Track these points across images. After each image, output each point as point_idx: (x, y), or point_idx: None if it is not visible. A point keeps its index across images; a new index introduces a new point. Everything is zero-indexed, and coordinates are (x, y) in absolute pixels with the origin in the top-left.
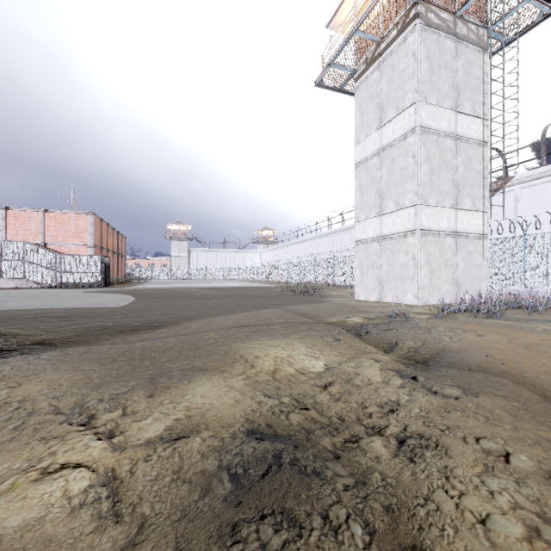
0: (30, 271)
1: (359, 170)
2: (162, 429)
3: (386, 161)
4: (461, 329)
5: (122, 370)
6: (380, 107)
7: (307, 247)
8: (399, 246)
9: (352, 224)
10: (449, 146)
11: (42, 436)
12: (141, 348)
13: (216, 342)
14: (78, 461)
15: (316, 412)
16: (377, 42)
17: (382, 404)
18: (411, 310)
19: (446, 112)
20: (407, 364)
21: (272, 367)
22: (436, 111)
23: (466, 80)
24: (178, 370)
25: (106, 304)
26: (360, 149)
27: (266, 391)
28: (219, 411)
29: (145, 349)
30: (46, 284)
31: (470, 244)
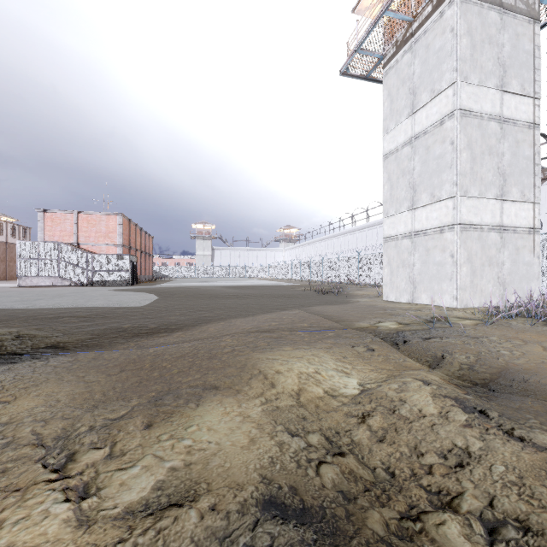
0: (65, 270)
1: (388, 161)
2: (150, 487)
3: (420, 150)
4: (519, 339)
5: (128, 383)
6: (412, 91)
7: (330, 245)
8: (435, 243)
9: (378, 220)
10: (494, 130)
11: (7, 483)
12: (153, 354)
13: (233, 350)
14: (25, 544)
15: (354, 460)
16: (409, 22)
17: (444, 451)
18: (450, 314)
19: (490, 92)
20: (463, 387)
21: (296, 386)
22: (479, 91)
23: (513, 55)
24: (187, 387)
25: (128, 303)
26: (389, 139)
27: (289, 424)
28: (228, 459)
29: (157, 357)
30: (78, 282)
31: (518, 239)
